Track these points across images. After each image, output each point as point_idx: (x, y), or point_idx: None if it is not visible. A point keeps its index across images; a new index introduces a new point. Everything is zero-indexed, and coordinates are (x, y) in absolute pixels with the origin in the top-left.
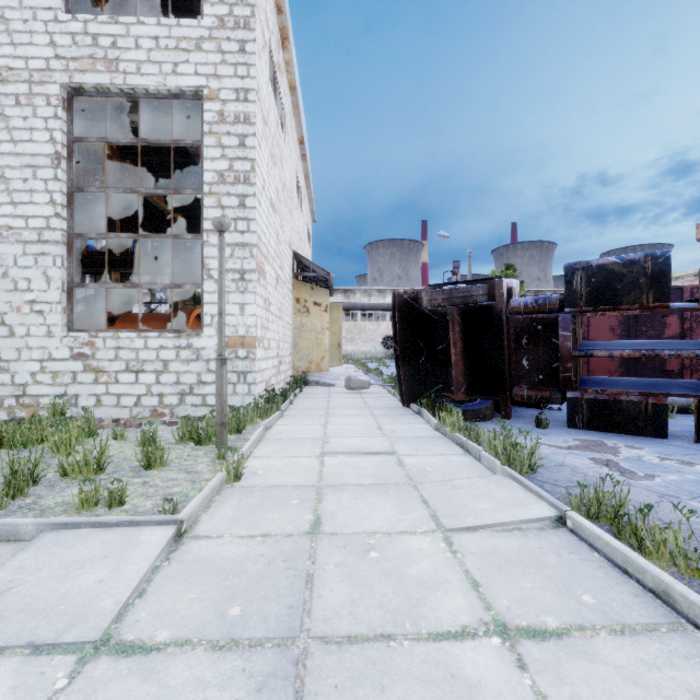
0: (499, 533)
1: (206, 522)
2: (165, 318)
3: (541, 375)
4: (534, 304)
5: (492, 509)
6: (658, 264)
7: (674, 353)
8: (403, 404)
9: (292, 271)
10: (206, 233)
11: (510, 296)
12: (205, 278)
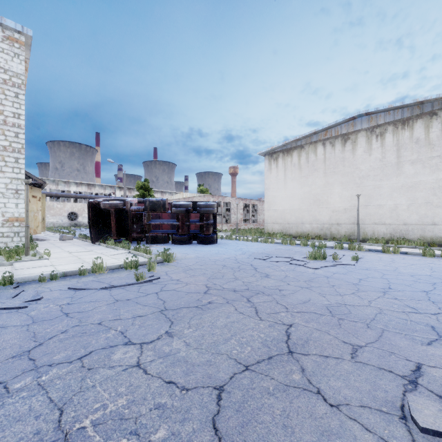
0: (118, 255)
1: (51, 261)
2: None
3: (139, 230)
4: (137, 209)
5: (117, 253)
6: (164, 202)
7: (167, 223)
8: (92, 243)
9: None
10: None
11: (132, 205)
12: None
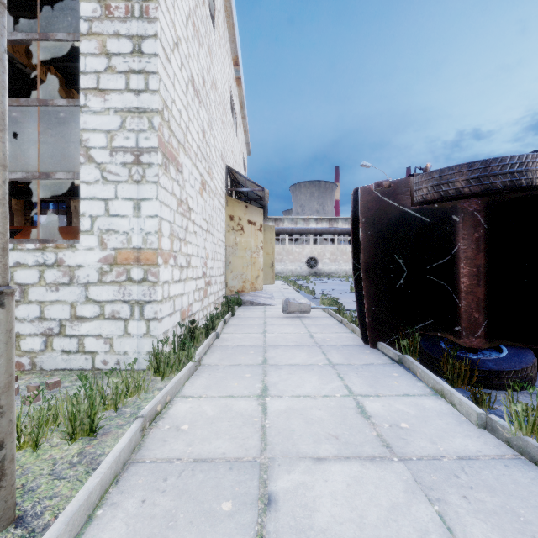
0: None
1: None
2: (74, 232)
3: None
4: None
5: None
6: None
7: None
8: (364, 340)
9: (225, 187)
10: (83, 93)
11: None
12: (81, 161)
